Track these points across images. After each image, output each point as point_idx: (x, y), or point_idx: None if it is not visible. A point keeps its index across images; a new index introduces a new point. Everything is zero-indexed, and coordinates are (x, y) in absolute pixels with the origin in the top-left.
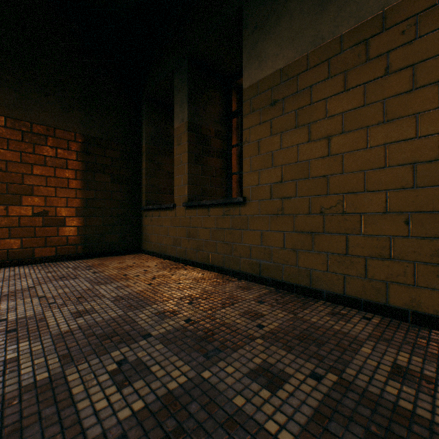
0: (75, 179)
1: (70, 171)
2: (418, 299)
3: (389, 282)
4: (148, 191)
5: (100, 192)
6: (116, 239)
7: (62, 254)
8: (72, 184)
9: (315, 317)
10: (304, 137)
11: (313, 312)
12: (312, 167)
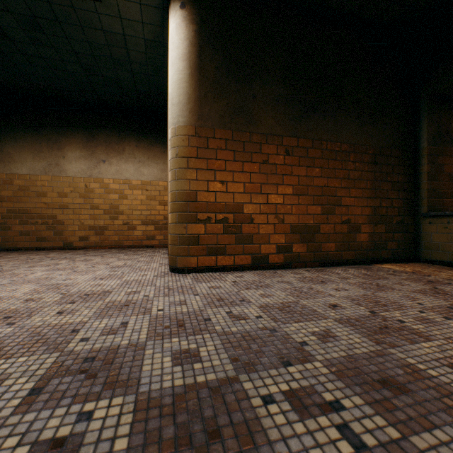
0: (366, 189)
1: (363, 182)
2: None
3: None
4: (429, 196)
5: (383, 200)
6: (394, 246)
7: (358, 258)
8: (364, 194)
9: None
10: None
11: None
12: None
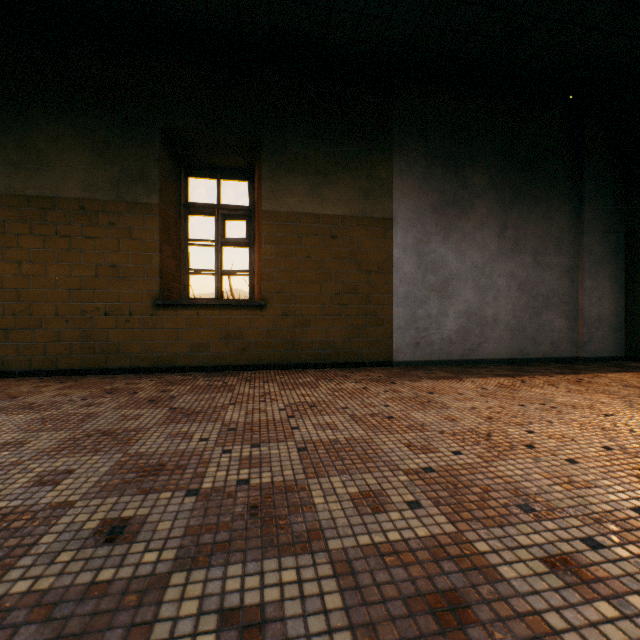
0: None
1: None
2: (73, 362)
3: (60, 356)
4: None
5: None
6: None
7: None
8: None
9: (1, 383)
10: (1, 257)
11: (1, 382)
12: (7, 280)
